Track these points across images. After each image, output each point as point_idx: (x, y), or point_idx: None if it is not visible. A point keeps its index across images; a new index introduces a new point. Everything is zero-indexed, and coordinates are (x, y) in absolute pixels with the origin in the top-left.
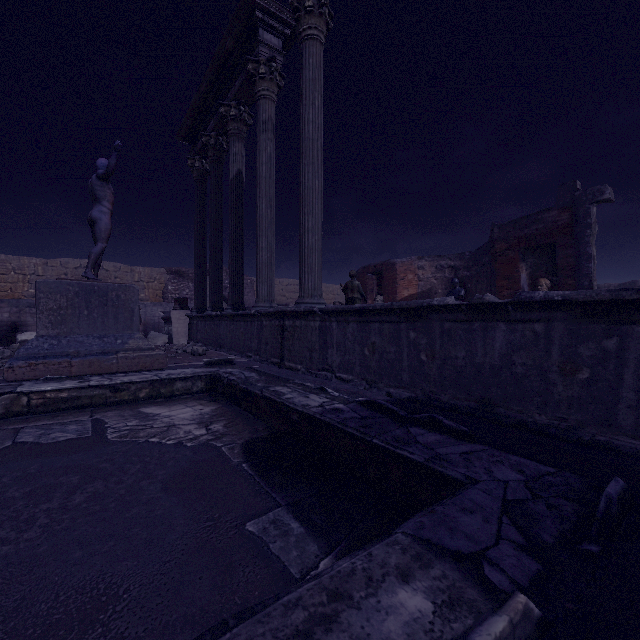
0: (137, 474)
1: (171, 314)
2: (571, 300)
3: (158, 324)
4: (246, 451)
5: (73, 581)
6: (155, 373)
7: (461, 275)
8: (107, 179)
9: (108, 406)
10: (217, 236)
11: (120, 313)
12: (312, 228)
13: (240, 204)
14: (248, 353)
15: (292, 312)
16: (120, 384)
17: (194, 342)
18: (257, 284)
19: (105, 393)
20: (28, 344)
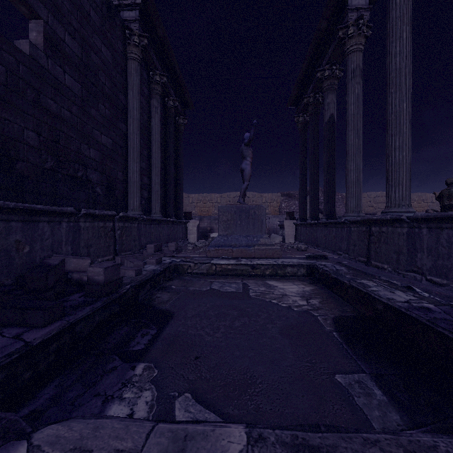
0: (265, 319)
1: (284, 222)
2: None
3: (276, 229)
4: (336, 324)
5: (235, 365)
6: (274, 260)
7: None
8: (249, 144)
9: (250, 277)
10: (314, 166)
11: (255, 222)
12: (399, 146)
13: (332, 140)
14: (338, 252)
15: (378, 220)
16: (255, 264)
17: (298, 242)
18: (346, 199)
19: (248, 269)
20: (215, 239)
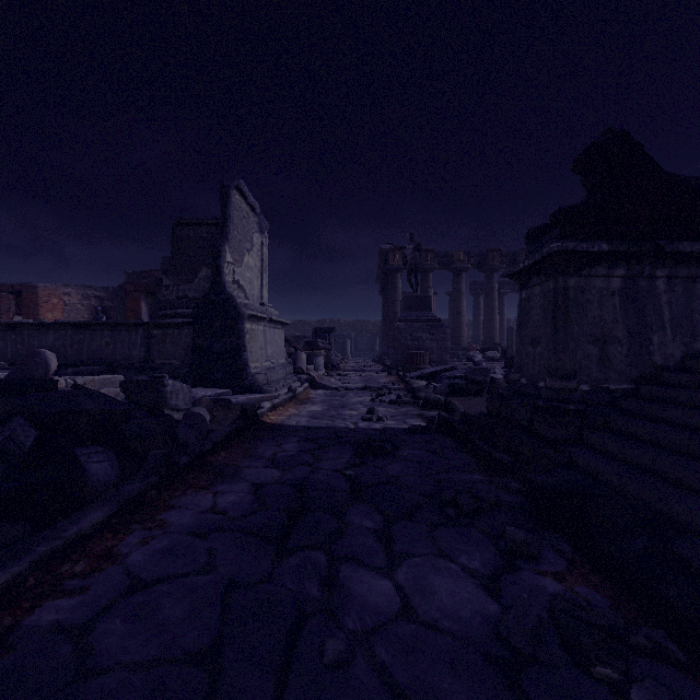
0: None
1: None
2: (70, 323)
3: None
4: None
5: None
6: None
7: (106, 304)
8: None
9: None
10: None
11: None
12: None
13: None
14: None
15: None
16: None
17: None
18: None
19: None
20: None
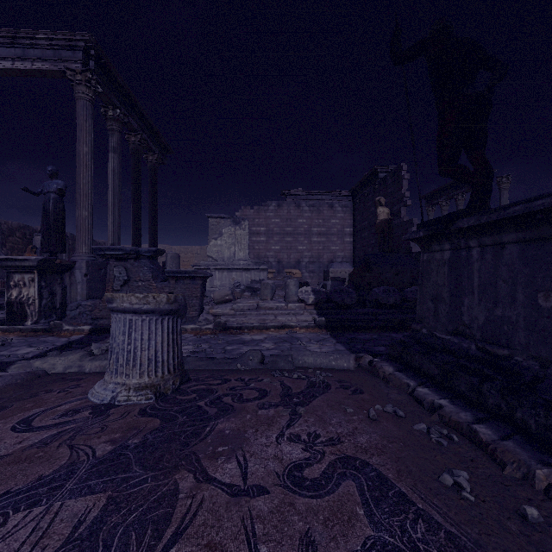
0: None
1: None
2: None
3: None
4: None
5: None
6: None
7: None
8: None
9: None
10: None
11: None
12: None
13: None
14: None
15: None
16: None
17: None
18: None
19: None
20: None
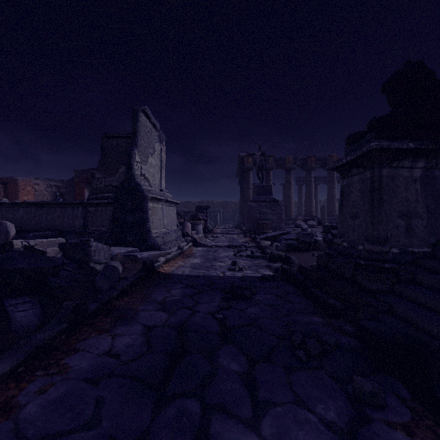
0: None
1: None
2: (33, 203)
3: None
4: None
5: None
6: None
7: (62, 191)
8: None
9: None
10: None
11: None
12: None
13: None
14: None
15: None
16: None
17: None
18: None
19: None
20: None
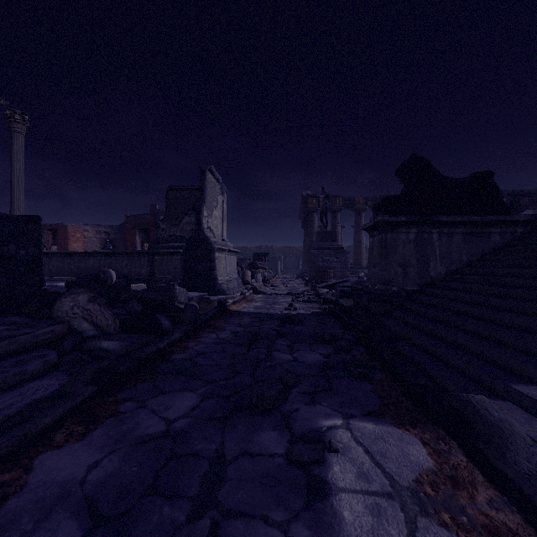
0: None
1: None
2: (103, 252)
3: None
4: None
5: None
6: None
7: (112, 237)
8: None
9: None
10: None
11: None
12: None
13: None
14: None
15: None
16: None
17: None
18: None
19: None
20: None
